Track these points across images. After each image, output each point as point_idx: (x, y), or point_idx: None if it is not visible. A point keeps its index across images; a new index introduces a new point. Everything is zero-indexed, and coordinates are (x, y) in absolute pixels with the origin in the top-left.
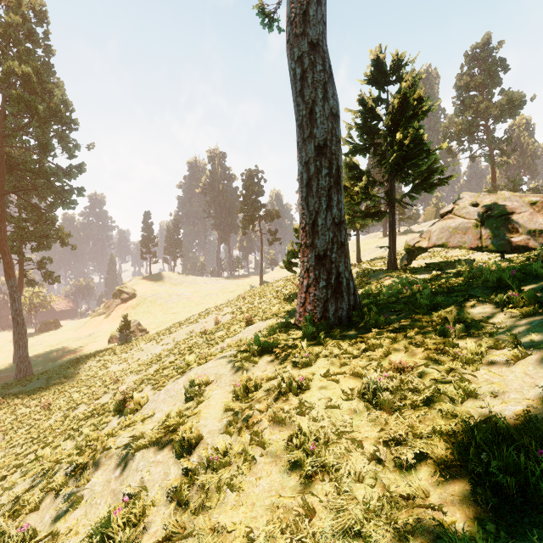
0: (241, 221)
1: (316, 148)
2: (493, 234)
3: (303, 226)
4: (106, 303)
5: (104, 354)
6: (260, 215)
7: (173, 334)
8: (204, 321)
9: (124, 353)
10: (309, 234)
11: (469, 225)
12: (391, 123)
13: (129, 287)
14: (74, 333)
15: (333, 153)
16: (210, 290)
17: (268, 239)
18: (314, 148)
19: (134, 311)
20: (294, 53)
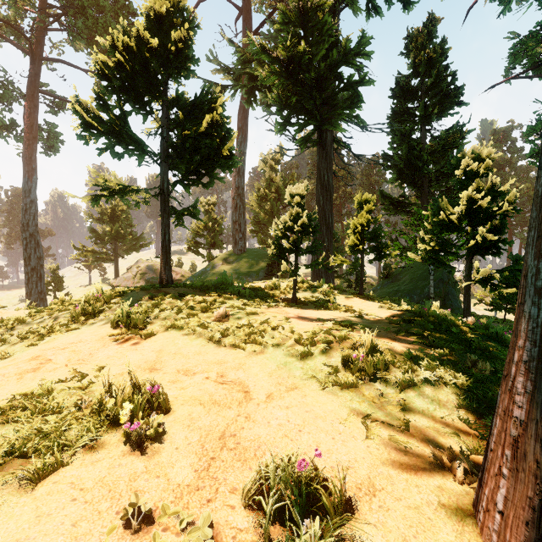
0: (5, 236)
1: (32, 269)
2: (138, 282)
3: (27, 293)
4: None
5: None
6: None
7: None
8: None
9: None
10: (29, 296)
11: (131, 277)
12: (109, 218)
13: None
14: None
15: (39, 270)
16: None
17: None
18: (31, 268)
19: None
20: (23, 235)
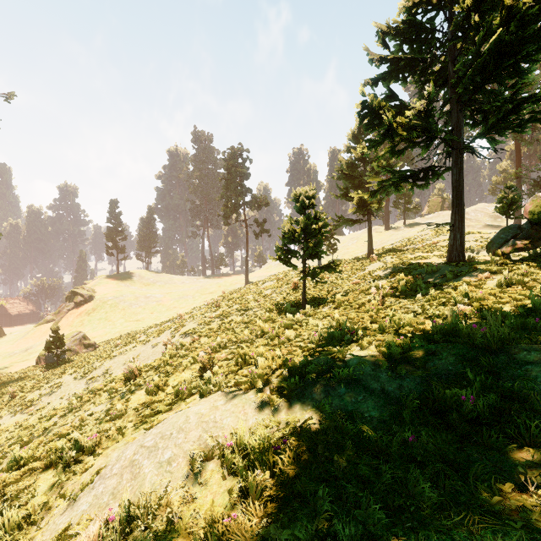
0: (222, 208)
1: None
2: None
3: None
4: (59, 307)
5: (6, 390)
6: (245, 202)
7: (110, 361)
8: (155, 342)
9: (34, 390)
10: None
11: None
12: None
13: (87, 287)
14: (9, 345)
15: None
16: (186, 291)
17: (254, 231)
18: None
19: (88, 318)
20: None
